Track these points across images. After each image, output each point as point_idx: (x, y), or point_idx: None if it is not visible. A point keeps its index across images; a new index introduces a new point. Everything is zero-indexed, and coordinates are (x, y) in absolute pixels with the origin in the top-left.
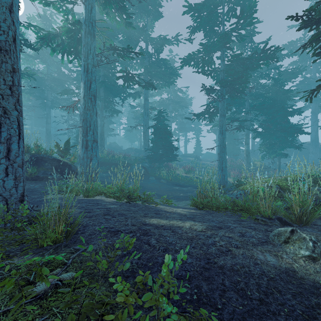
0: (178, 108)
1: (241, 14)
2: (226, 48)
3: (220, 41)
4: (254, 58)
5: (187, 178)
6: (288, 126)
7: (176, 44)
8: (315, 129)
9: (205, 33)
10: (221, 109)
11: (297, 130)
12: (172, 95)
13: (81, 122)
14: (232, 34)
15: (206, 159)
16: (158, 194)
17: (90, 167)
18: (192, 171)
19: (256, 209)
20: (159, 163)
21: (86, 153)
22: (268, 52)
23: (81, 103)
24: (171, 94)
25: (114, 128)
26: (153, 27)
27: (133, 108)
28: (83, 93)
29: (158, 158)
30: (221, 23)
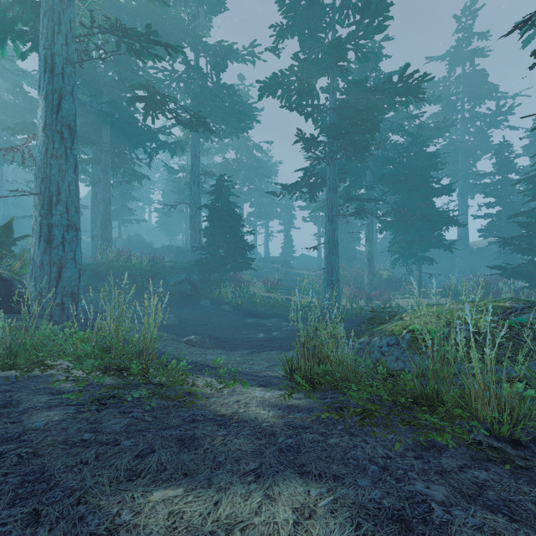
0: (254, 177)
1: (366, 6)
2: (340, 70)
3: (330, 55)
4: (386, 90)
5: (270, 300)
6: (433, 213)
7: (250, 62)
8: (464, 220)
9: (302, 41)
10: (330, 178)
11: (448, 219)
12: (244, 155)
13: (38, 184)
14: (348, 50)
15: (301, 267)
16: (214, 338)
17: (57, 285)
18: (279, 287)
19: (454, 402)
20: (220, 273)
21: (48, 254)
22: (409, 83)
23: (37, 142)
24: (242, 152)
25: (139, 209)
26: (209, 27)
27: (173, 172)
28: (42, 118)
29: (217, 265)
30: (330, 26)
